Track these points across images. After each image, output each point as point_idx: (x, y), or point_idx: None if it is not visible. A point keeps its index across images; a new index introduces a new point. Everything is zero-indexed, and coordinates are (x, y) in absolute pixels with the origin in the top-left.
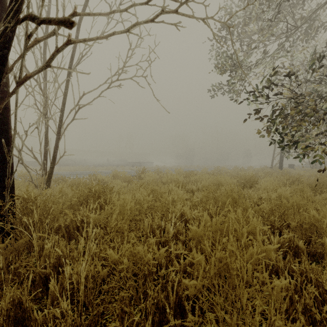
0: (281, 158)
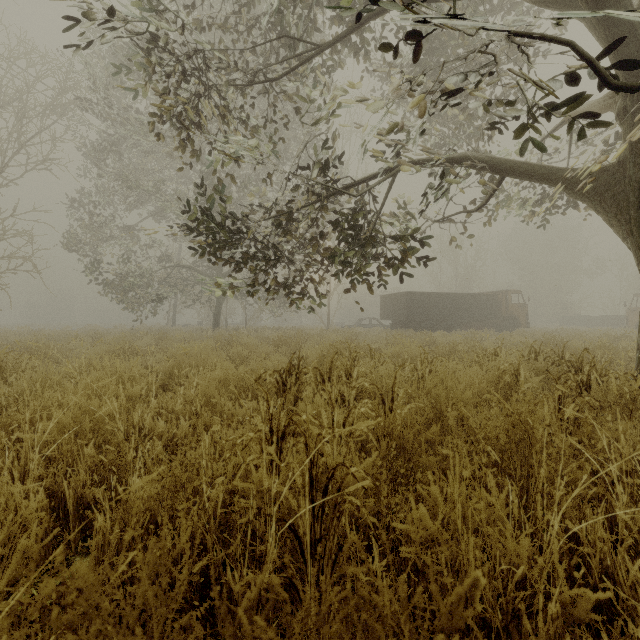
0: (174, 314)
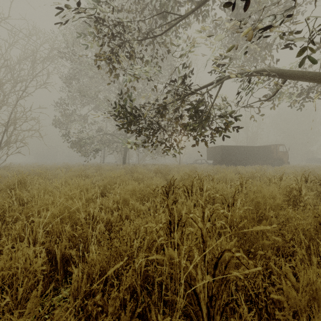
0: (104, 157)
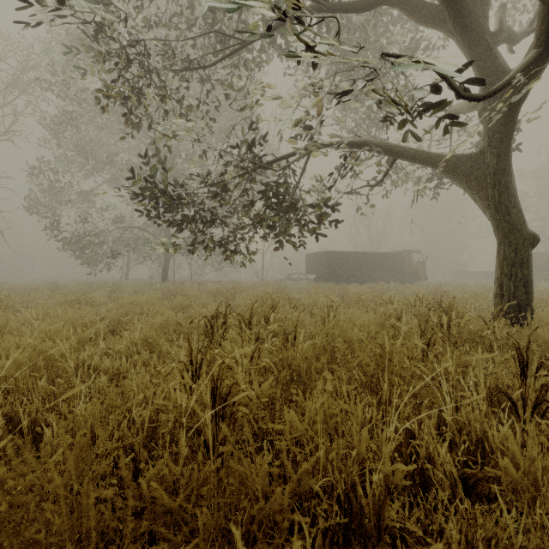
0: (127, 269)
